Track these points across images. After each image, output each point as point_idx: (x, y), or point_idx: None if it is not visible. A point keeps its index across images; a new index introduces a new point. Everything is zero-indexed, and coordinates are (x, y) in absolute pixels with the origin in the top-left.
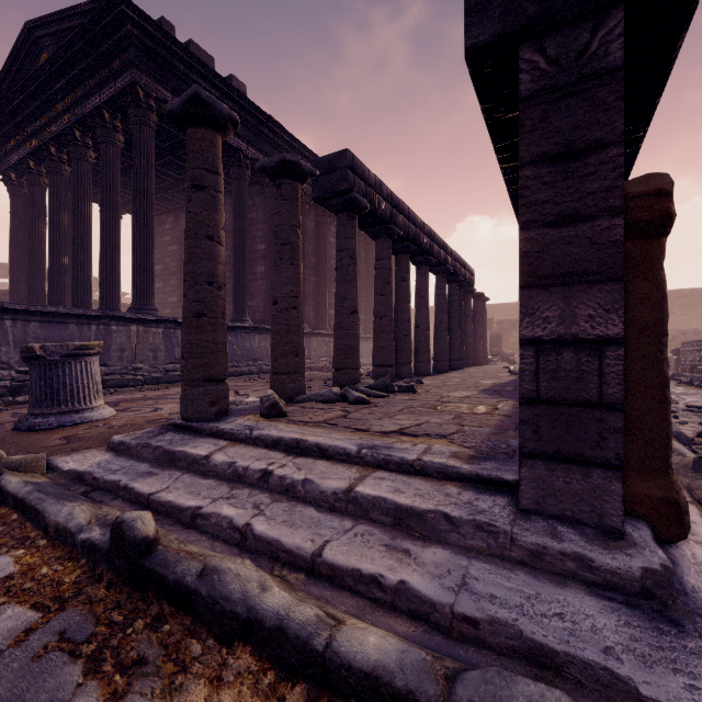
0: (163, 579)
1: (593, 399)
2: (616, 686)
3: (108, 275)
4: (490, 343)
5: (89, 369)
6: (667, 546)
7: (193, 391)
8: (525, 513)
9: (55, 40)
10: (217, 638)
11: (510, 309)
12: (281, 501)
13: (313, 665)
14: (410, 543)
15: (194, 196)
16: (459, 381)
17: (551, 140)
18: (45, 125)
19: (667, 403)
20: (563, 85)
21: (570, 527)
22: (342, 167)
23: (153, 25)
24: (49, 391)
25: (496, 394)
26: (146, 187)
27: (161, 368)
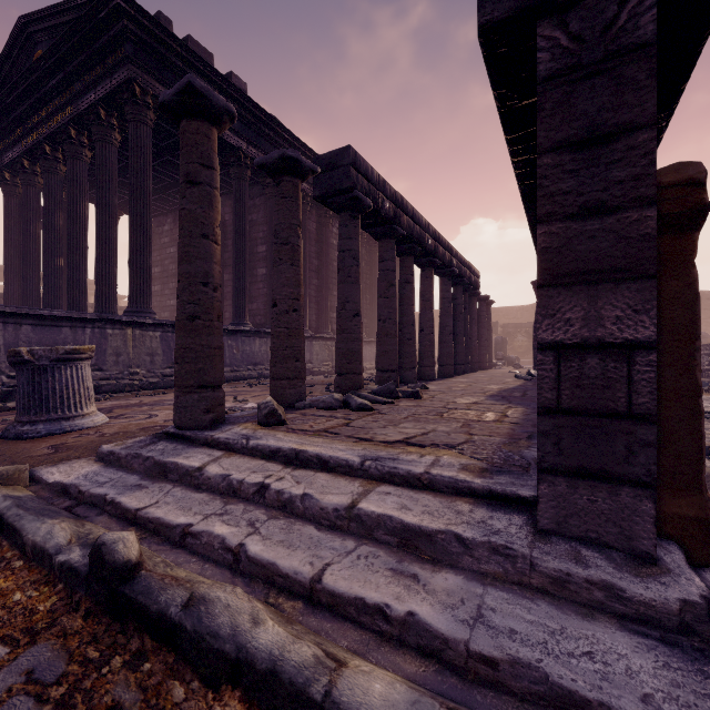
0: (145, 610)
1: (621, 410)
2: None
3: (103, 277)
4: (495, 347)
5: (80, 374)
6: (700, 570)
7: (187, 397)
8: (545, 534)
9: (49, 35)
10: (203, 680)
11: (515, 313)
12: (278, 518)
13: None
14: (419, 567)
15: (188, 192)
16: (464, 386)
17: (573, 125)
18: (39, 123)
19: (700, 413)
20: (587, 63)
21: (596, 550)
22: (345, 164)
23: (149, 20)
24: (38, 397)
25: (504, 400)
26: (143, 186)
27: (159, 372)
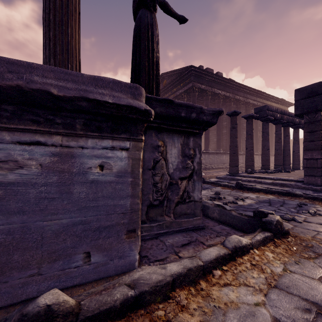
0: (247, 187)
1: (315, 167)
2: (308, 194)
3: None
4: None
5: None
6: None
7: (233, 168)
8: (304, 184)
9: (168, 76)
10: (256, 192)
11: None
12: (259, 184)
13: (270, 192)
14: (283, 187)
15: (232, 130)
16: None
17: (309, 129)
18: None
19: None
20: (311, 122)
21: (311, 185)
22: (264, 110)
23: (198, 69)
24: None
25: None
26: None
27: None
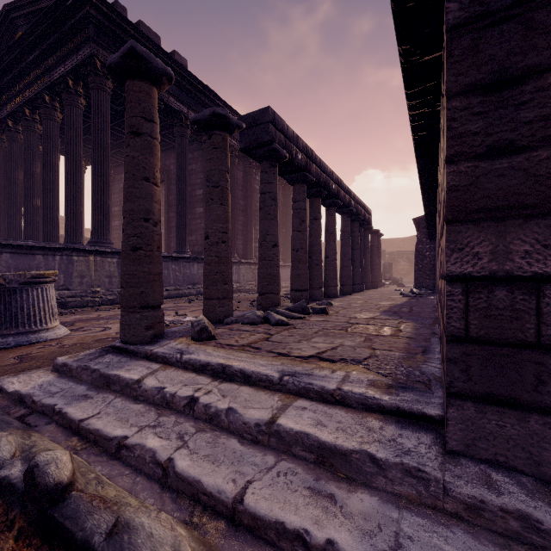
0: (71, 536)
1: (530, 340)
2: None
3: (71, 215)
4: (383, 270)
5: (45, 294)
6: None
7: (131, 316)
8: (454, 455)
9: (28, 20)
10: None
11: (398, 243)
12: (205, 431)
13: None
14: (335, 486)
15: (132, 142)
16: (361, 302)
17: (482, 69)
18: (20, 91)
19: None
20: (495, 10)
21: (505, 474)
22: (265, 122)
23: (108, 7)
24: (8, 314)
25: (395, 315)
26: (103, 141)
27: (116, 291)
